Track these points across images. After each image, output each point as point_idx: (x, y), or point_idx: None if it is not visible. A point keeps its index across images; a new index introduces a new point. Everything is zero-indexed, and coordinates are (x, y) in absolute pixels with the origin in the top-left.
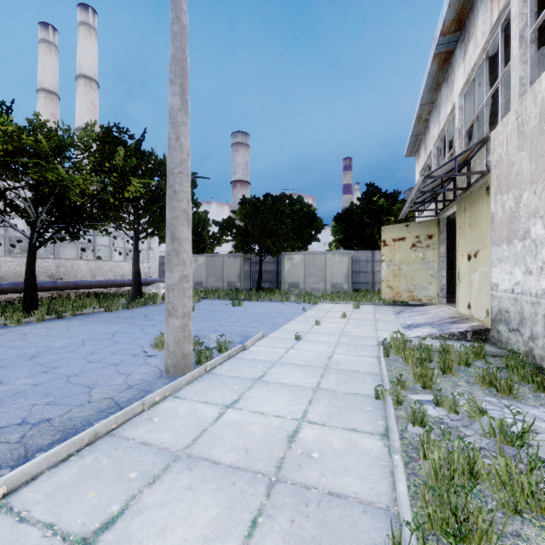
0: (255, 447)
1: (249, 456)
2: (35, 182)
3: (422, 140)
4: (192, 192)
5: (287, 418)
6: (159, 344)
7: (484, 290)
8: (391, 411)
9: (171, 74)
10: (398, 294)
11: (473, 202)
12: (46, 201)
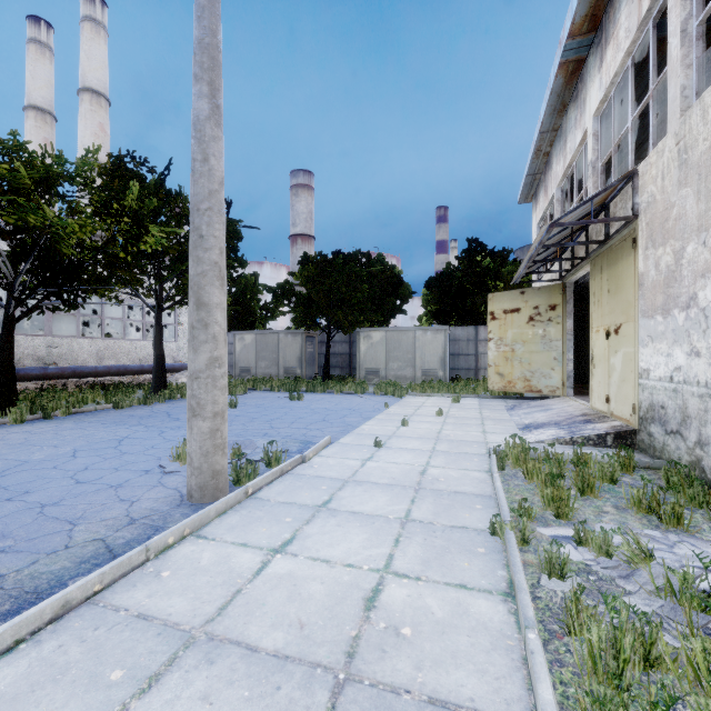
0: (314, 619)
1: (305, 635)
2: (13, 229)
3: (542, 181)
4: (235, 247)
5: (363, 568)
6: (182, 455)
7: (630, 378)
8: (516, 556)
9: (196, 67)
10: (510, 383)
11: (614, 259)
12: (28, 255)
